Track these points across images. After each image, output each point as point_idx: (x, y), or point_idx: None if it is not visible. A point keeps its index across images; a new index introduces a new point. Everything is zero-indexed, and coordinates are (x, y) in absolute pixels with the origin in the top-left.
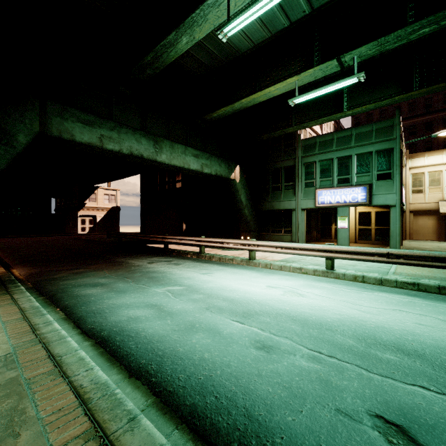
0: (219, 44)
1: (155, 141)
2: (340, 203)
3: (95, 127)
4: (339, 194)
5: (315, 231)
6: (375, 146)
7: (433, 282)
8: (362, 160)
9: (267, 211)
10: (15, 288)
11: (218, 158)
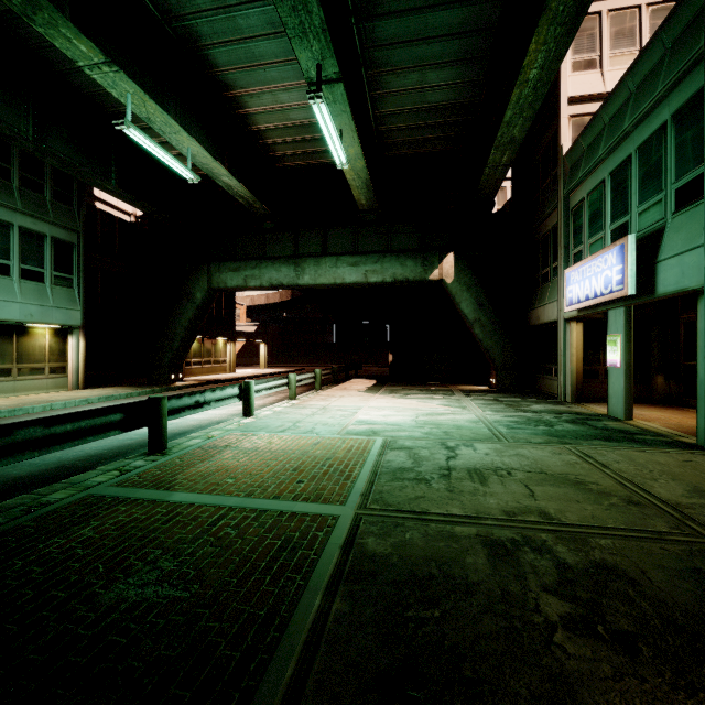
0: (312, 127)
1: (296, 265)
2: (589, 300)
3: (241, 271)
4: (588, 274)
5: (661, 376)
6: (671, 101)
7: (183, 442)
8: (647, 160)
9: (540, 328)
10: (149, 389)
11: (399, 255)
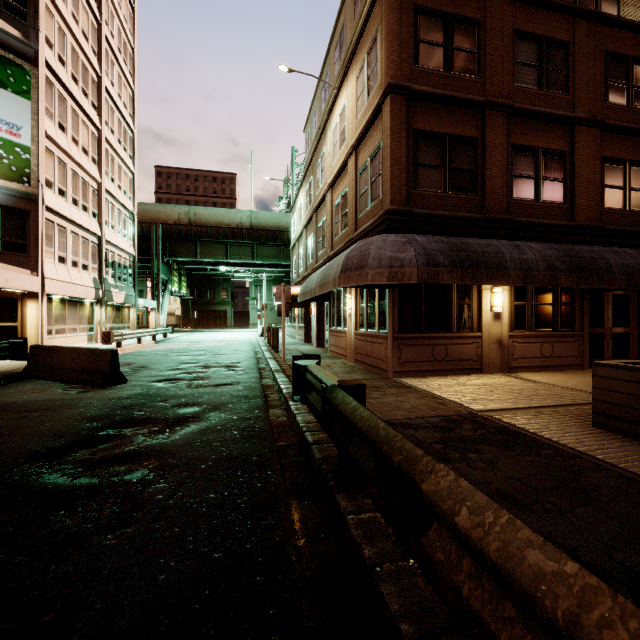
0: None
1: None
2: None
3: None
4: None
5: None
6: (138, 287)
7: None
8: None
9: None
10: None
11: None
